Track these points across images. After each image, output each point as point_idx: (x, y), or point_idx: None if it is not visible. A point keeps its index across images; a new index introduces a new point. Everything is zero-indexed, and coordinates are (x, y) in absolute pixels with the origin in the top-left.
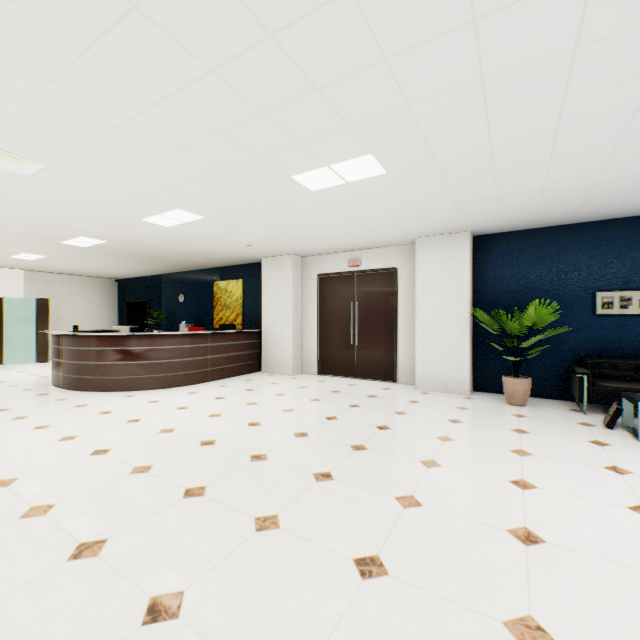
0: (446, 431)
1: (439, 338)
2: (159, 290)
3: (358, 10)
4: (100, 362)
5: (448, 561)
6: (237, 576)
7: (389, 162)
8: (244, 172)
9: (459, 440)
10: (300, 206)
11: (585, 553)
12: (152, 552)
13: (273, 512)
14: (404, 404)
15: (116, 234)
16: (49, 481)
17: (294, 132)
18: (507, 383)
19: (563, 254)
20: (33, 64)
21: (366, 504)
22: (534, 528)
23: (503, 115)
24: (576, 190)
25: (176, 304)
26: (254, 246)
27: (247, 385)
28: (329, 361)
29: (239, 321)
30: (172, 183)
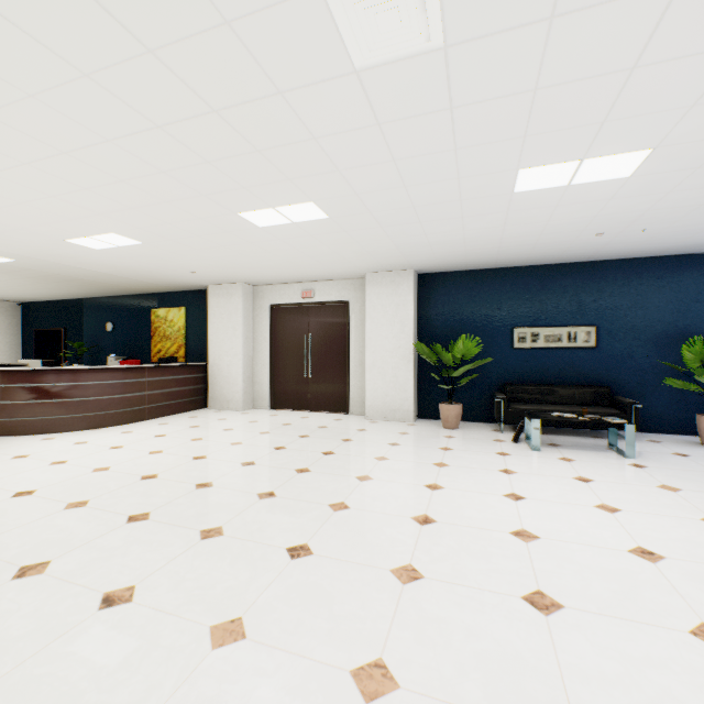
0: (384, 452)
1: (387, 369)
2: (80, 317)
3: (288, 106)
4: (7, 401)
5: (361, 541)
6: (184, 570)
7: (330, 209)
8: (189, 206)
9: (393, 459)
10: (248, 239)
11: (461, 525)
12: (100, 564)
13: (218, 525)
14: (352, 432)
15: (29, 253)
16: None
17: (239, 179)
18: (443, 409)
19: (490, 294)
20: None
21: (303, 511)
22: (432, 514)
23: (417, 185)
24: (490, 242)
25: (102, 334)
26: (199, 273)
27: (191, 422)
28: (282, 395)
29: (182, 353)
30: (108, 209)
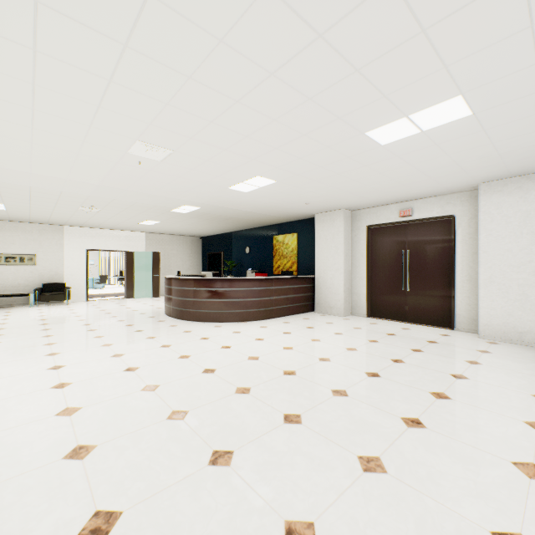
0: None
1: (510, 286)
2: (230, 244)
3: None
4: (197, 299)
5: None
6: (361, 519)
7: (479, 101)
8: (321, 135)
9: None
10: (364, 162)
11: None
12: (273, 472)
13: (373, 453)
14: (473, 353)
15: (208, 201)
16: (179, 391)
17: (382, 85)
18: None
19: None
20: (179, 66)
21: (477, 464)
22: None
23: None
24: None
25: (243, 255)
26: (311, 204)
27: (306, 323)
28: (378, 305)
29: (294, 268)
30: (258, 153)
